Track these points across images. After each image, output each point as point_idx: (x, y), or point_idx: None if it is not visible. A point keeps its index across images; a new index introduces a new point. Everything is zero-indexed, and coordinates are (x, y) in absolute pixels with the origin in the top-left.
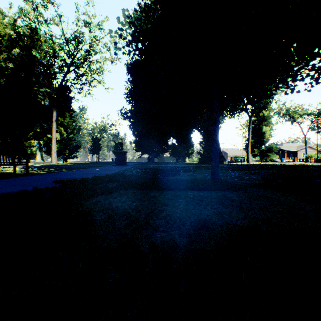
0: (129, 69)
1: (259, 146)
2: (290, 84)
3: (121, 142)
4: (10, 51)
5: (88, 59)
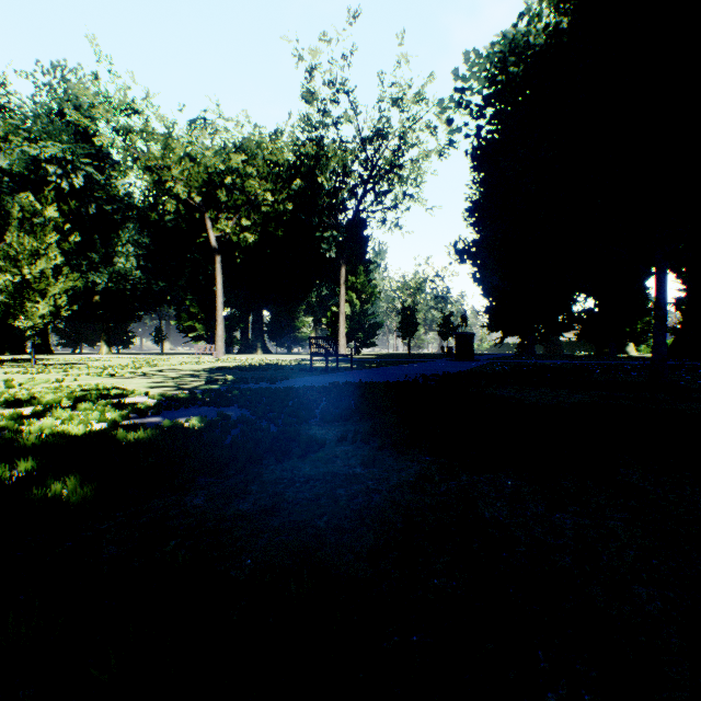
0: (474, 160)
1: None
2: None
3: (464, 316)
4: (289, 186)
5: (396, 164)
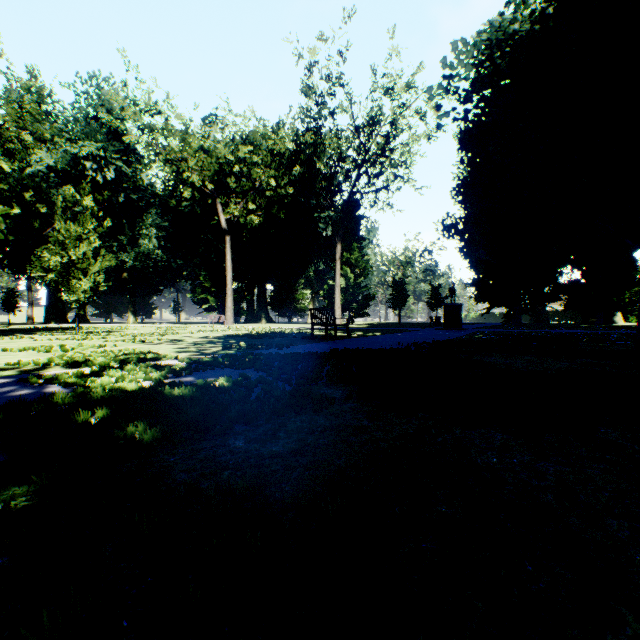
0: (462, 142)
1: None
2: None
3: (452, 288)
4: (290, 172)
5: (388, 148)
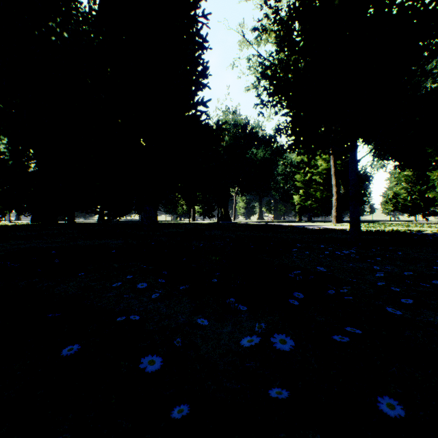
0: None
1: None
2: None
3: None
4: None
5: None
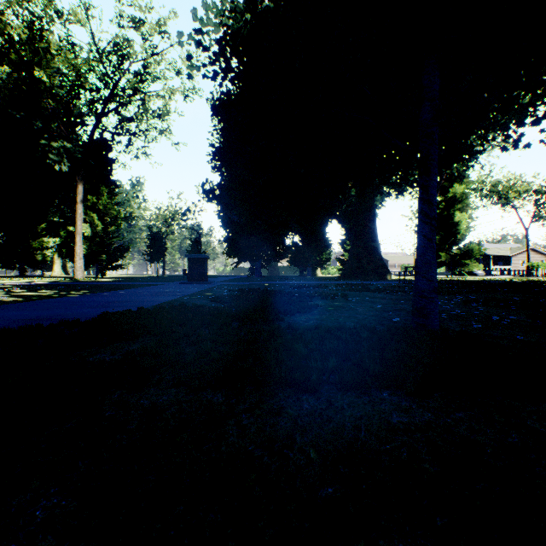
0: (215, 108)
1: (447, 248)
2: (513, 132)
3: (198, 239)
4: None
5: (139, 88)
